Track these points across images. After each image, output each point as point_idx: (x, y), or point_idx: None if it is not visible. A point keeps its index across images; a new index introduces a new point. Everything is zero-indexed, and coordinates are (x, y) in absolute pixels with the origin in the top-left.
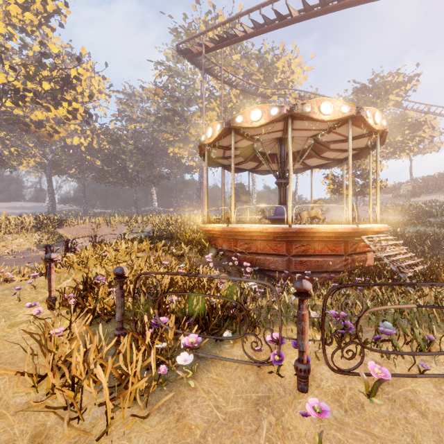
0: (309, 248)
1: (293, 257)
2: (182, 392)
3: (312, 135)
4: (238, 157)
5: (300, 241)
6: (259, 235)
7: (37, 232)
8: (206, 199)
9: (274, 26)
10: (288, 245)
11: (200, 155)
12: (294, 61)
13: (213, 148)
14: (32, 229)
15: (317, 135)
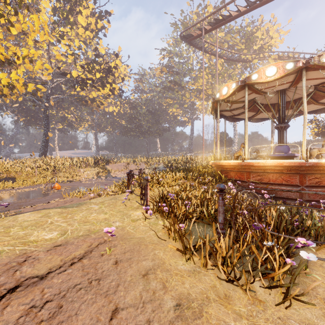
0: (323, 180)
1: (306, 188)
2: (306, 282)
3: (318, 83)
4: (240, 108)
5: (313, 174)
6: (272, 169)
7: (96, 167)
8: (218, 142)
9: (266, 1)
10: (301, 177)
11: (212, 109)
12: (272, 28)
13: (223, 103)
14: (93, 165)
15: (324, 83)
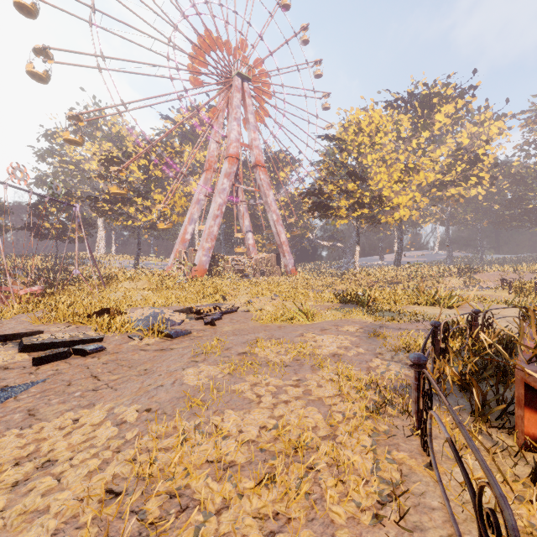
0: None
1: None
2: None
3: None
4: None
5: None
6: None
7: (461, 276)
8: None
9: None
10: None
11: None
12: None
13: None
14: (458, 274)
15: None
